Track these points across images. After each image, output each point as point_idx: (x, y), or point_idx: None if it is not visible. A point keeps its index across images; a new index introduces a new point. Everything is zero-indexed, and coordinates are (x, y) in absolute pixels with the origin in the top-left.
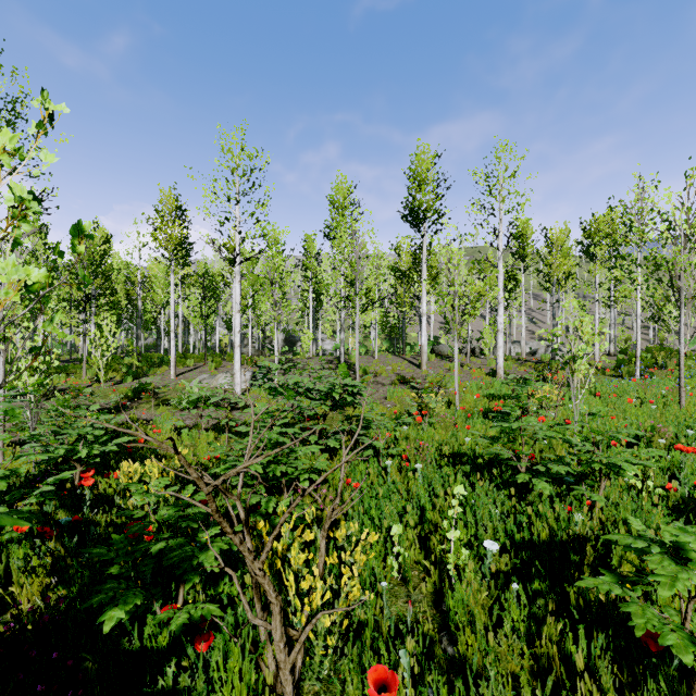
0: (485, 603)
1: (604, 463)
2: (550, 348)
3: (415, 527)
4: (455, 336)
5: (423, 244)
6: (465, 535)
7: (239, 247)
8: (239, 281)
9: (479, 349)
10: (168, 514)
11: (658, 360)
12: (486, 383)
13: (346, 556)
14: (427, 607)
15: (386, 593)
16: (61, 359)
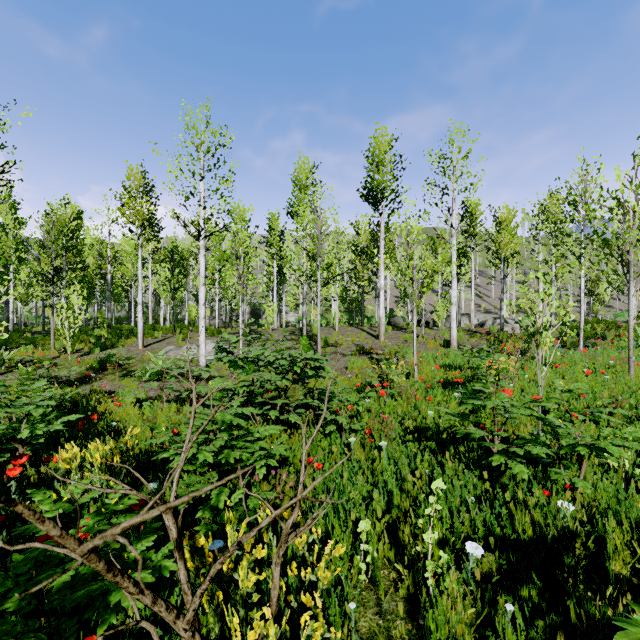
0: (470, 619)
1: (587, 446)
2: (497, 320)
3: (383, 515)
4: (413, 309)
5: (381, 222)
6: (440, 529)
7: (203, 221)
8: (204, 254)
9: (432, 321)
10: (86, 526)
11: (597, 331)
12: (441, 353)
13: (307, 574)
14: (401, 620)
15: (354, 610)
16: (34, 331)
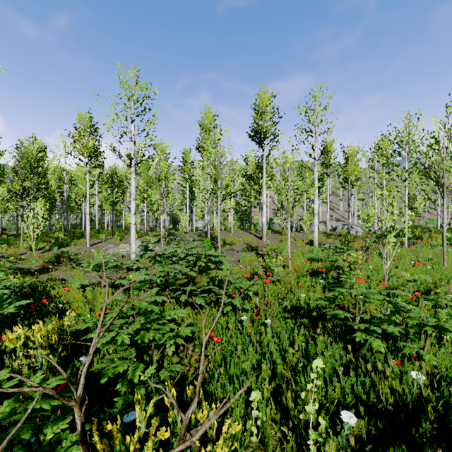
0: None
1: (432, 325)
2: (345, 226)
3: (269, 381)
4: (288, 217)
5: (264, 155)
6: (317, 396)
7: (133, 153)
8: (134, 177)
9: (299, 227)
10: (4, 414)
11: (416, 234)
12: (307, 250)
13: None
14: None
15: None
16: (10, 234)
